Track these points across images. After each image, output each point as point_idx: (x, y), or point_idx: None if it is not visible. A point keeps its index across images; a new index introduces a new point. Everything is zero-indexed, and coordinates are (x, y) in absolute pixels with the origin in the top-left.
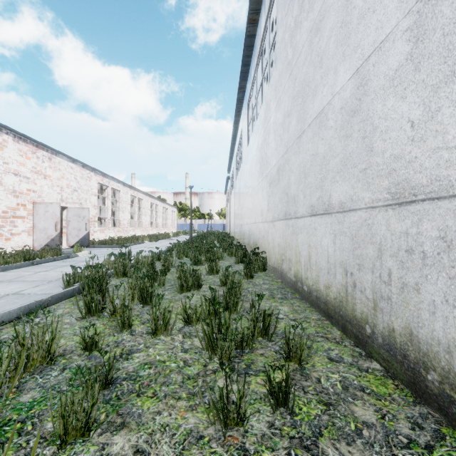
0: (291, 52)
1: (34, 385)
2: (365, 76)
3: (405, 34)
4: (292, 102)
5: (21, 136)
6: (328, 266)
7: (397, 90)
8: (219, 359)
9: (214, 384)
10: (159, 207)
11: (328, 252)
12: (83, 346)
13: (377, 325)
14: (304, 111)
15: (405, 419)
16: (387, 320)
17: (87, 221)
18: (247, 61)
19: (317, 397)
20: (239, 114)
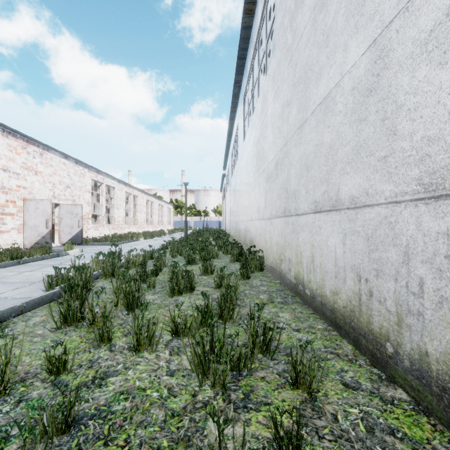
0: (291, 36)
1: None
2: (385, 46)
3: None
4: (292, 90)
5: (11, 131)
6: (335, 270)
7: (433, 55)
8: (212, 386)
9: (204, 424)
10: (155, 204)
11: (336, 254)
12: (48, 369)
13: (402, 345)
14: (306, 98)
15: None
16: (417, 340)
17: (80, 218)
18: (243, 54)
19: (336, 445)
20: (235, 110)
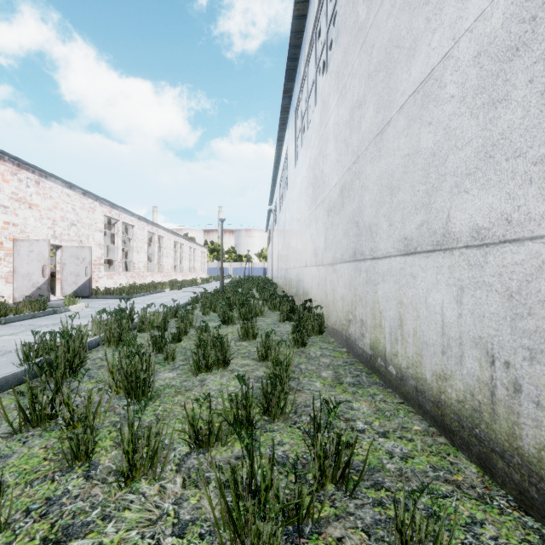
0: (365, 8)
1: None
2: None
3: None
4: (366, 83)
5: None
6: (442, 342)
7: None
8: None
9: None
10: (185, 247)
11: (444, 317)
12: None
13: None
14: (390, 89)
15: None
16: None
17: (87, 264)
18: (295, 54)
19: None
20: (284, 127)
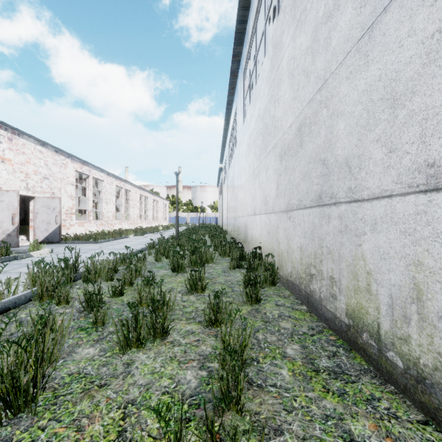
0: None
1: None
2: None
3: None
4: None
5: None
6: None
7: None
8: None
9: None
10: (149, 199)
11: None
12: None
13: None
14: None
15: None
16: None
17: (57, 213)
18: (244, 16)
19: None
20: (233, 92)
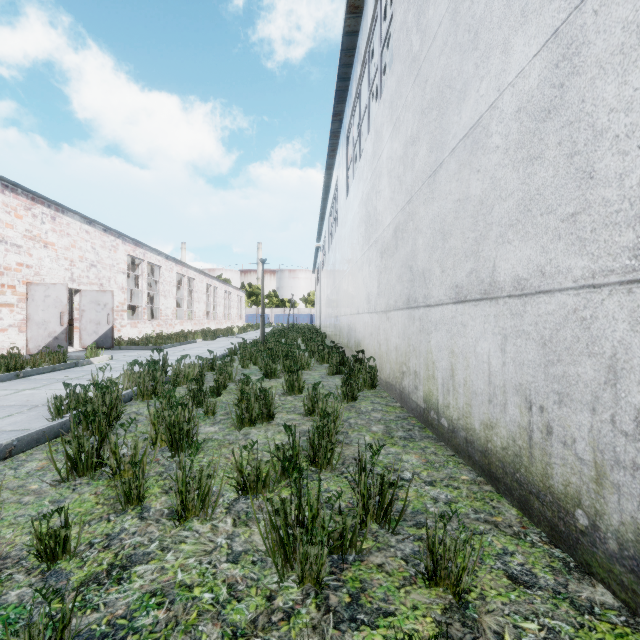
0: (419, 39)
1: None
2: (574, 39)
3: None
4: (420, 119)
5: (8, 183)
6: (489, 390)
7: None
8: (298, 583)
9: None
10: (220, 291)
11: (491, 366)
12: (37, 552)
13: (604, 515)
14: (442, 130)
15: None
16: (631, 509)
17: (110, 310)
18: (346, 73)
19: None
20: (334, 154)
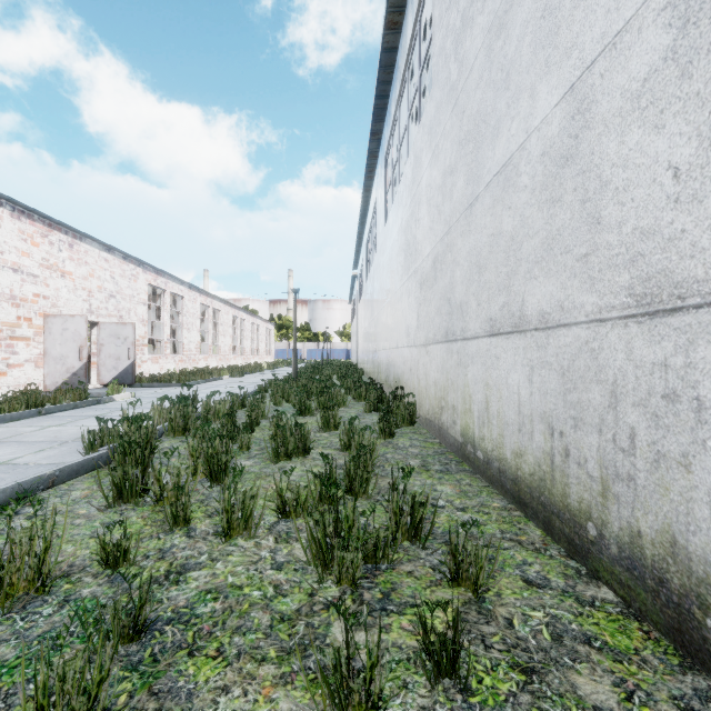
0: (456, 69)
1: (8, 633)
2: (586, 96)
3: (663, 15)
4: (458, 150)
5: (24, 209)
6: (519, 420)
7: (647, 114)
8: (336, 583)
9: (325, 631)
10: (247, 323)
11: (520, 396)
12: (101, 559)
13: (608, 524)
14: (478, 164)
15: (669, 701)
16: (627, 516)
17: (130, 344)
18: (384, 90)
19: (508, 656)
20: (372, 175)
